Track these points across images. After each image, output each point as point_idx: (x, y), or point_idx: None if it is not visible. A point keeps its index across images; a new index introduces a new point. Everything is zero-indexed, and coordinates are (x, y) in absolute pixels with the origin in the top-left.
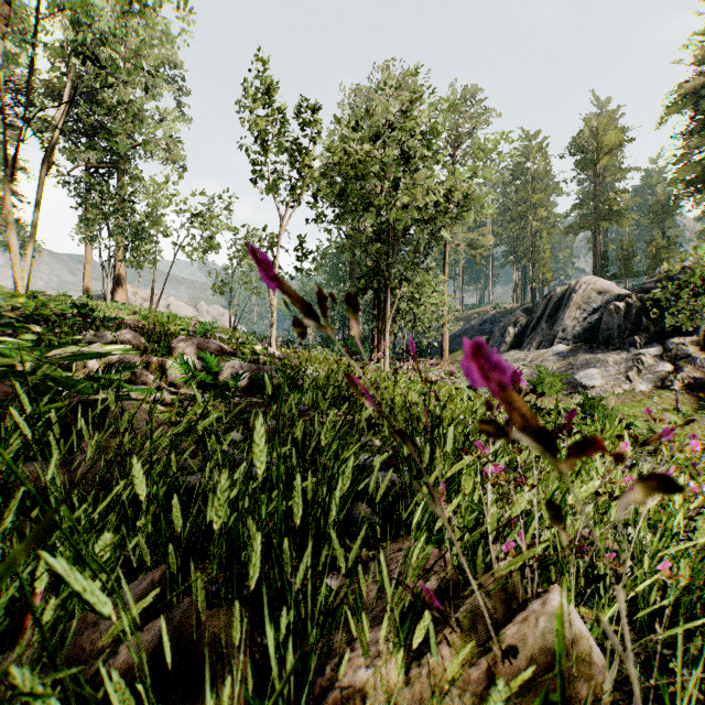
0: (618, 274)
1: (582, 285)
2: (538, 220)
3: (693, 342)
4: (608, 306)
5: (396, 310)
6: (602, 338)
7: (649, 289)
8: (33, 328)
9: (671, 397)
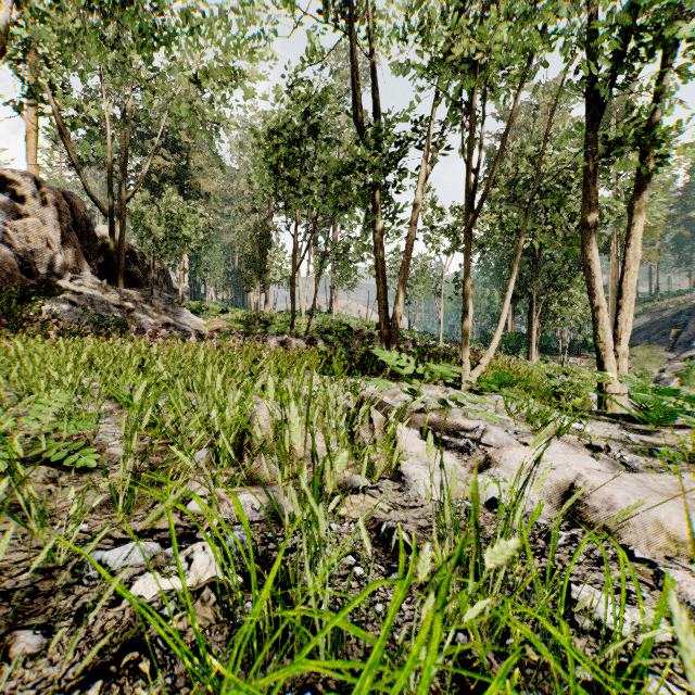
0: None
1: None
2: None
3: None
4: None
5: (547, 310)
6: None
7: None
8: None
9: None
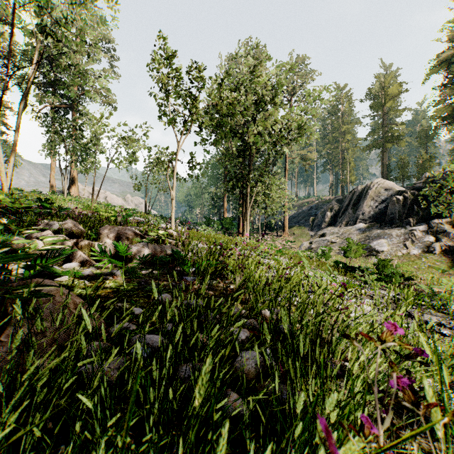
0: (398, 177)
1: (374, 185)
2: (345, 142)
3: (447, 222)
4: (392, 198)
5: (254, 201)
6: (388, 219)
7: (418, 187)
8: (1, 221)
9: (433, 258)
